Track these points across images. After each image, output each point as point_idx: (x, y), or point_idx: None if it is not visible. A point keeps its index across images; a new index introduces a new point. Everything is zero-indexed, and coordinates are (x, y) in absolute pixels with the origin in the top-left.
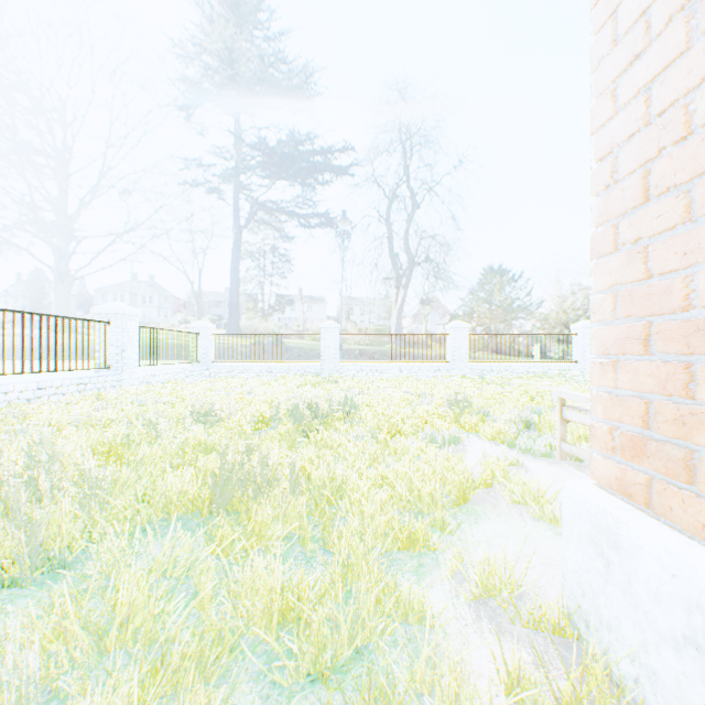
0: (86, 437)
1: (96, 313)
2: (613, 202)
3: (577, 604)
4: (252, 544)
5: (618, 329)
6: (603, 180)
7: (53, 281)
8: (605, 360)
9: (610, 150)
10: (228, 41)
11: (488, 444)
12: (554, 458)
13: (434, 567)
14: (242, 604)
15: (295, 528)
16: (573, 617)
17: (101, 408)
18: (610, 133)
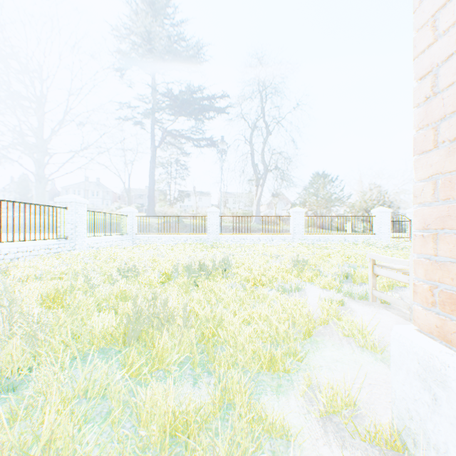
0: (44, 286)
1: (58, 201)
2: (433, 109)
3: (405, 425)
4: (154, 369)
5: (438, 209)
6: (424, 93)
7: (33, 181)
8: (426, 233)
9: (430, 69)
10: (147, 25)
11: (321, 290)
12: (368, 301)
13: (289, 388)
14: (143, 423)
15: (187, 355)
16: (401, 434)
17: (59, 265)
18: (431, 56)
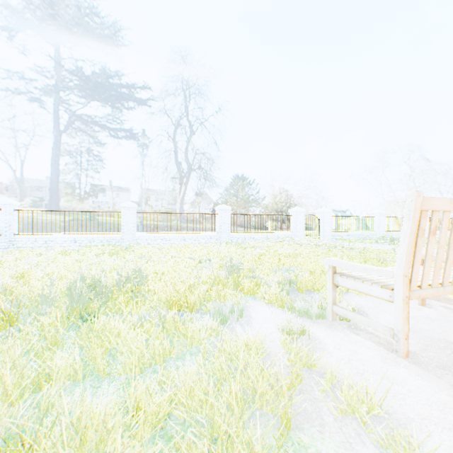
0: None
1: None
2: None
3: None
4: None
5: None
6: None
7: None
8: None
9: None
10: None
11: (268, 308)
12: (327, 320)
13: None
14: None
15: None
16: None
17: None
18: None
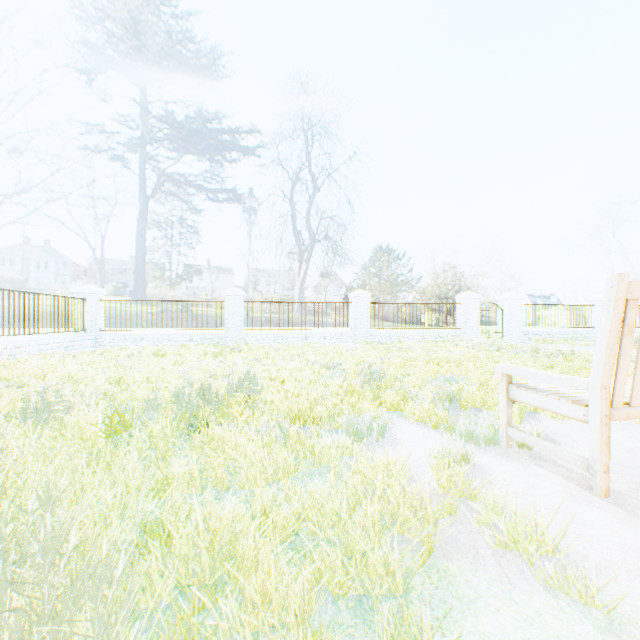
0: None
1: None
2: None
3: None
4: None
5: None
6: None
7: None
8: None
9: None
10: (130, 3)
11: (419, 429)
12: (499, 446)
13: None
14: None
15: None
16: None
17: None
18: None
